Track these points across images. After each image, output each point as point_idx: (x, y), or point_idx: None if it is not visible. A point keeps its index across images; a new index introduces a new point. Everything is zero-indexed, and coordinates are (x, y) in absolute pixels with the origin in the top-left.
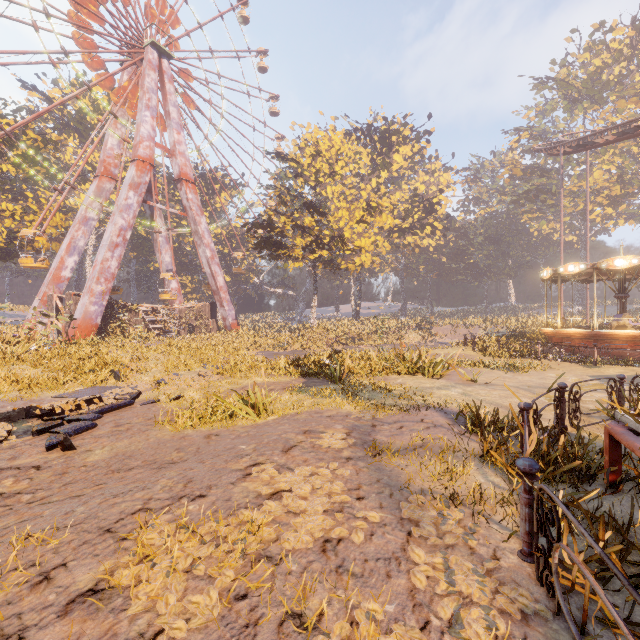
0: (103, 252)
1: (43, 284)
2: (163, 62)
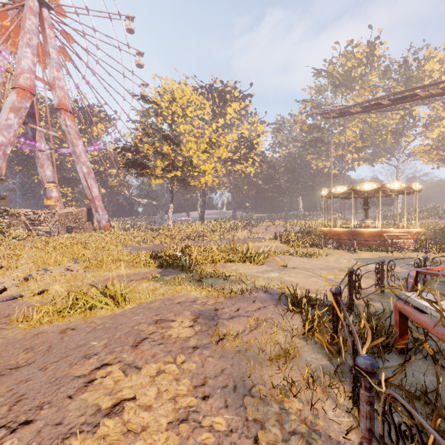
0: None
1: None
2: (43, 11)
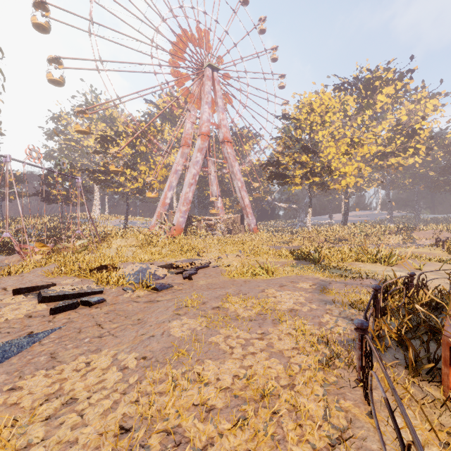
0: (185, 189)
1: (158, 207)
2: (214, 74)
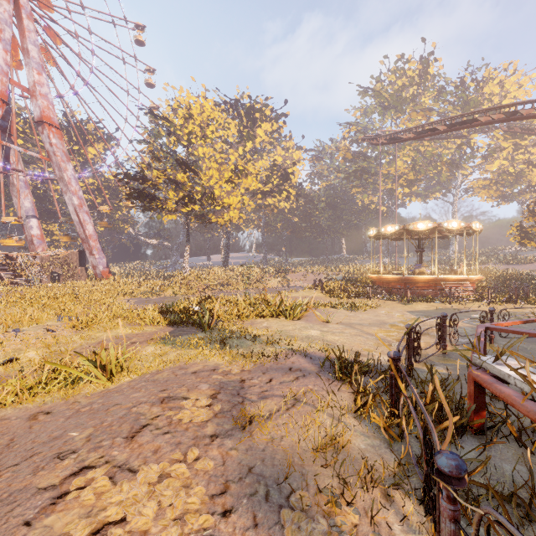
0: None
1: None
2: None
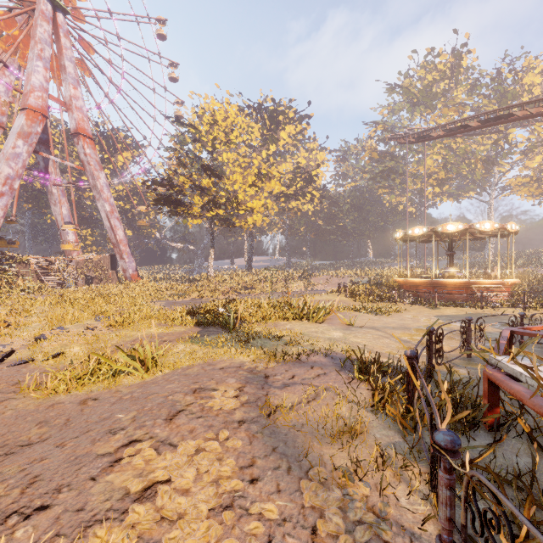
0: None
1: None
2: (58, 15)
